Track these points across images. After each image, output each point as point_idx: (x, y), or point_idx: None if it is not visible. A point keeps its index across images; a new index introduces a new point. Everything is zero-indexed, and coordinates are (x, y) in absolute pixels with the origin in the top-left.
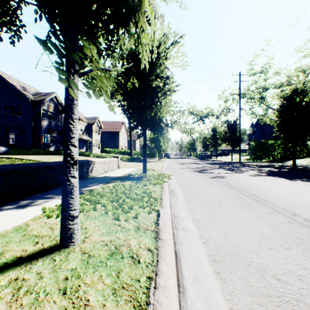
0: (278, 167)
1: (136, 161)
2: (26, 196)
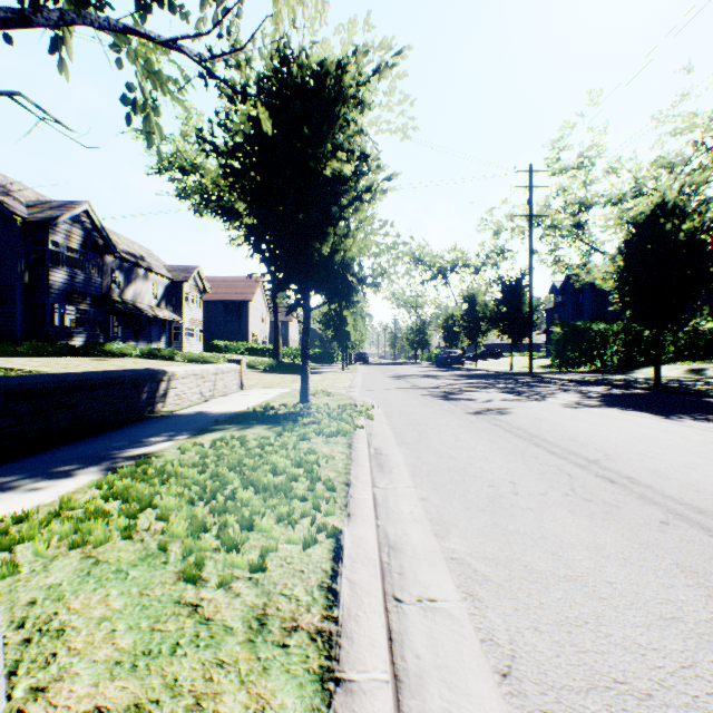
0: (622, 384)
1: (289, 371)
2: None
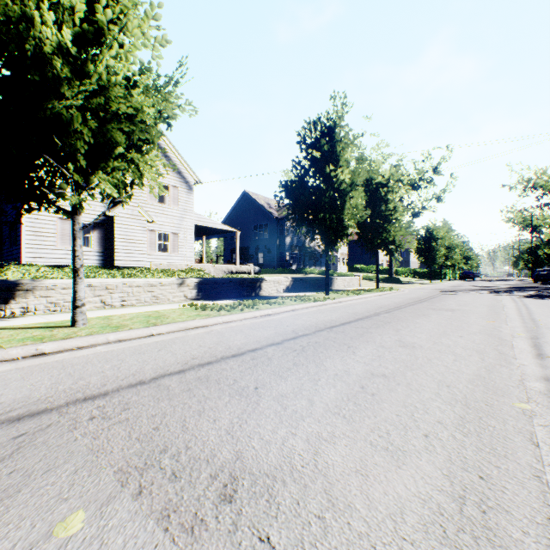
0: None
1: (392, 282)
2: (305, 292)
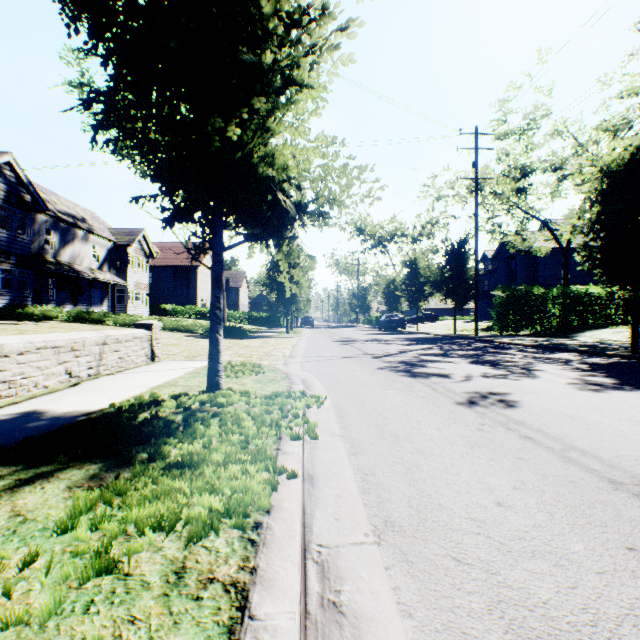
0: (593, 351)
1: (230, 336)
2: None
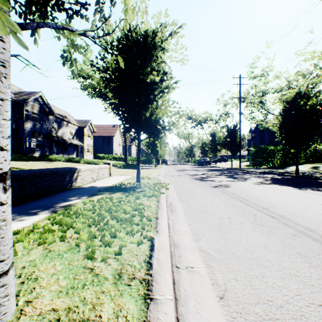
0: (281, 174)
1: (131, 168)
2: None
